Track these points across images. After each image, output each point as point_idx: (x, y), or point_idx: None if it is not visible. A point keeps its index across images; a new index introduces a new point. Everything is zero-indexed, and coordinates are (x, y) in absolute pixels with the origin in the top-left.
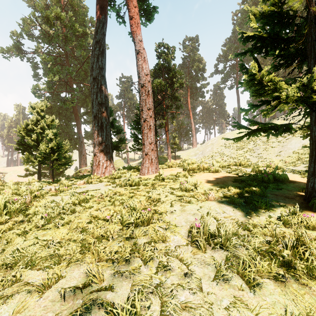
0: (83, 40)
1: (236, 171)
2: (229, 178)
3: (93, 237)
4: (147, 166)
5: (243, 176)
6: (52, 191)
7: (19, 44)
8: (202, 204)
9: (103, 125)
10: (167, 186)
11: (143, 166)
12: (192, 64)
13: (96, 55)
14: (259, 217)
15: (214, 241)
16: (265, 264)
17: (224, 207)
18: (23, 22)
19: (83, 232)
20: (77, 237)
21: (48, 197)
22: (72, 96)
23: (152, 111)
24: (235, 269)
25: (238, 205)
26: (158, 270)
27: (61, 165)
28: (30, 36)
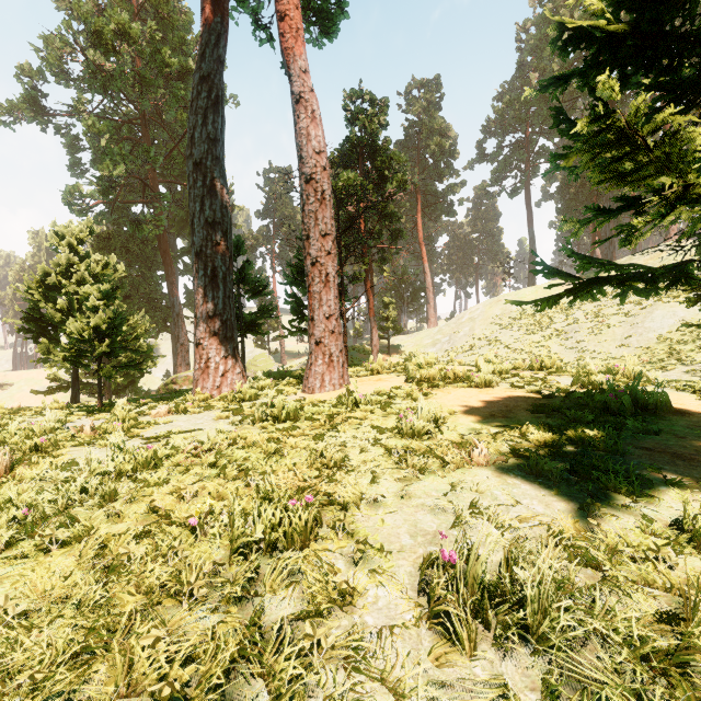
0: (180, 85)
1: (534, 383)
2: (519, 402)
3: (138, 589)
4: (320, 370)
5: (554, 396)
6: (85, 433)
7: (38, 94)
8: (455, 475)
9: (217, 274)
10: (366, 422)
11: (310, 370)
12: (427, 140)
13: (201, 108)
14: (617, 518)
15: (498, 609)
16: None
17: (517, 486)
18: (46, 45)
19: (110, 574)
20: (83, 594)
21: (67, 450)
22: (157, 210)
23: (332, 241)
24: None
25: (553, 481)
26: None
27: (121, 367)
28: (60, 75)
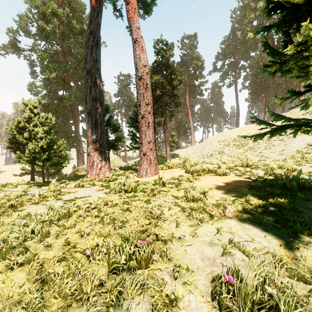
0: (80, 37)
1: (246, 173)
2: (241, 183)
3: (59, 295)
4: (145, 167)
5: (257, 180)
6: (36, 197)
7: (16, 41)
8: (218, 223)
9: (97, 122)
10: (169, 193)
11: (141, 167)
12: (191, 62)
13: (90, 46)
14: (307, 249)
15: (259, 311)
16: None
17: (250, 230)
18: (20, 19)
19: (44, 285)
20: (28, 301)
21: (26, 207)
22: (70, 93)
23: (151, 107)
24: None
25: (268, 227)
26: None
27: (53, 165)
28: (26, 32)
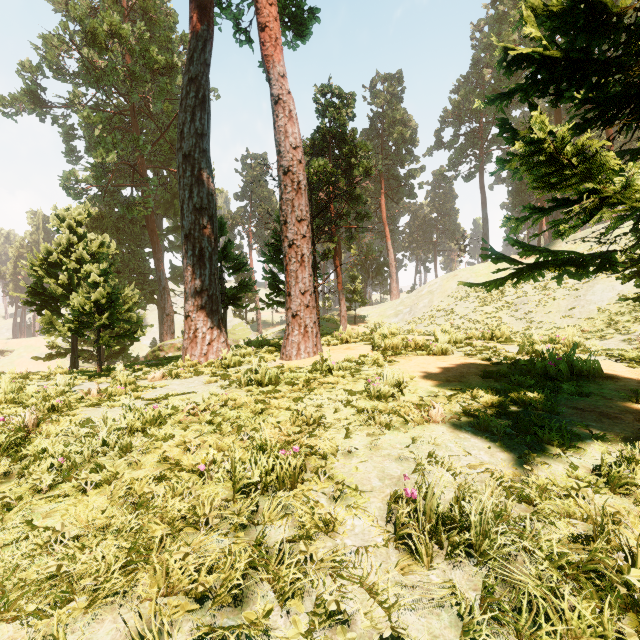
0: (166, 79)
1: (485, 351)
2: (471, 368)
3: (163, 520)
4: (296, 340)
5: (502, 363)
6: (92, 395)
7: (37, 88)
8: (416, 431)
9: (204, 254)
10: (339, 386)
11: (288, 340)
12: (390, 129)
13: (190, 106)
14: (549, 465)
15: (449, 534)
16: (588, 611)
17: (467, 440)
18: (45, 44)
19: (139, 508)
20: (122, 523)
21: (80, 410)
22: (145, 194)
23: (306, 225)
24: (512, 624)
25: (498, 435)
26: (315, 625)
27: (118, 337)
28: (58, 71)
